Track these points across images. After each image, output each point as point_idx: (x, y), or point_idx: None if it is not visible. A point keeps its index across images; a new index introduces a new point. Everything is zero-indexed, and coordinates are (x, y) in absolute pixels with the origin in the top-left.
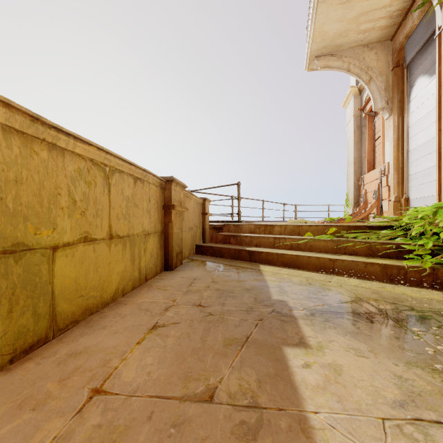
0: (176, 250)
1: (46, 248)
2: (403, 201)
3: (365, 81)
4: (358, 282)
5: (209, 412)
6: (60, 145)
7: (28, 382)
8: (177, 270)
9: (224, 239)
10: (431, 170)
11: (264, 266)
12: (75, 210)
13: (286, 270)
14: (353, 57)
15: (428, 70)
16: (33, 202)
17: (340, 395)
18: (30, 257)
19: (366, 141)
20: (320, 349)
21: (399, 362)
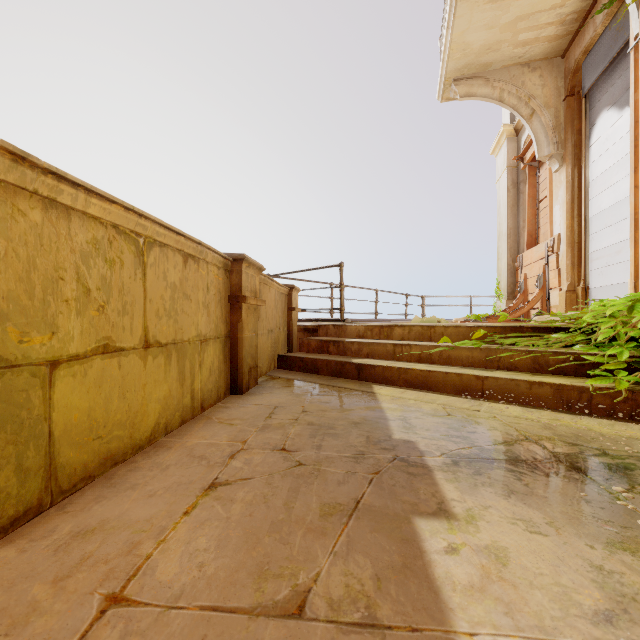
0: (249, 364)
1: (38, 364)
2: (581, 290)
3: (524, 116)
4: (520, 412)
5: (297, 637)
6: (63, 202)
7: (3, 584)
8: (250, 393)
9: (320, 346)
10: (621, 246)
11: (379, 387)
12: (88, 303)
13: (412, 393)
14: (507, 81)
15: (616, 100)
16: (17, 291)
17: (509, 602)
18: (12, 379)
19: (525, 204)
20: (471, 520)
21: (596, 542)
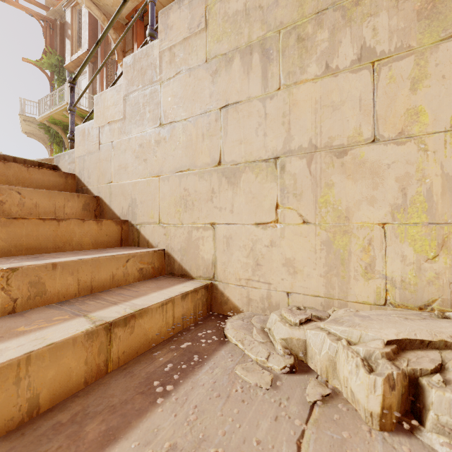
0: None
1: None
2: None
3: (45, 147)
4: None
5: None
6: None
7: None
8: None
9: None
10: None
11: None
12: None
13: None
14: (40, 138)
15: None
16: None
17: None
18: None
19: None
20: None
21: None
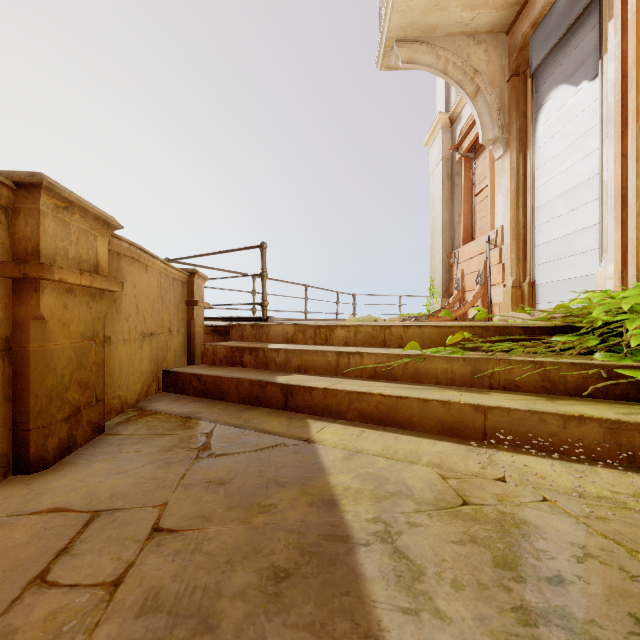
0: (72, 402)
1: None
2: (527, 286)
3: (469, 93)
4: (569, 475)
5: None
6: None
7: None
8: (65, 464)
9: (231, 355)
10: (577, 236)
11: (319, 426)
12: None
13: (373, 436)
14: (453, 51)
15: (570, 75)
16: None
17: None
18: None
19: (460, 198)
20: None
21: None
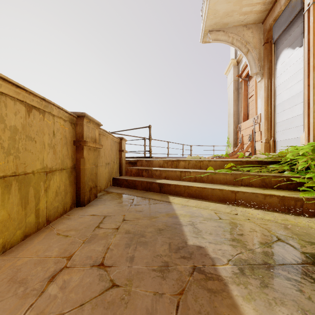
0: (90, 185)
1: None
2: (272, 142)
3: (244, 52)
4: (262, 214)
5: None
6: None
7: None
8: (90, 205)
9: (137, 172)
10: (294, 119)
11: (173, 198)
12: None
13: (193, 201)
14: (236, 34)
15: (291, 44)
16: None
17: None
18: None
19: (242, 99)
20: None
21: None
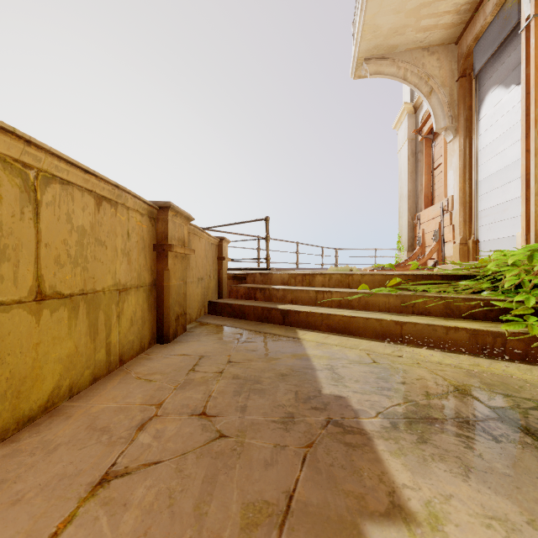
0: (176, 312)
1: None
2: (472, 243)
3: (424, 93)
4: (440, 357)
5: None
6: None
7: None
8: (177, 341)
9: (248, 293)
10: (508, 205)
11: (303, 332)
12: None
13: (335, 338)
14: (410, 62)
15: (503, 79)
16: None
17: None
18: None
19: (423, 170)
20: (436, 524)
21: None
